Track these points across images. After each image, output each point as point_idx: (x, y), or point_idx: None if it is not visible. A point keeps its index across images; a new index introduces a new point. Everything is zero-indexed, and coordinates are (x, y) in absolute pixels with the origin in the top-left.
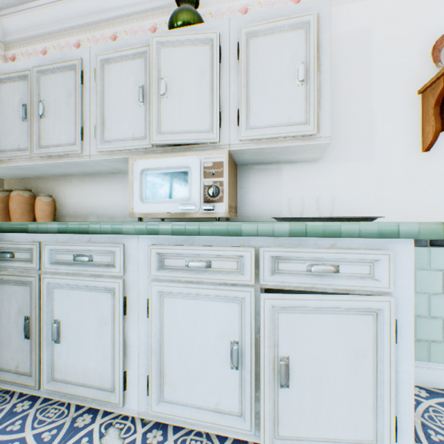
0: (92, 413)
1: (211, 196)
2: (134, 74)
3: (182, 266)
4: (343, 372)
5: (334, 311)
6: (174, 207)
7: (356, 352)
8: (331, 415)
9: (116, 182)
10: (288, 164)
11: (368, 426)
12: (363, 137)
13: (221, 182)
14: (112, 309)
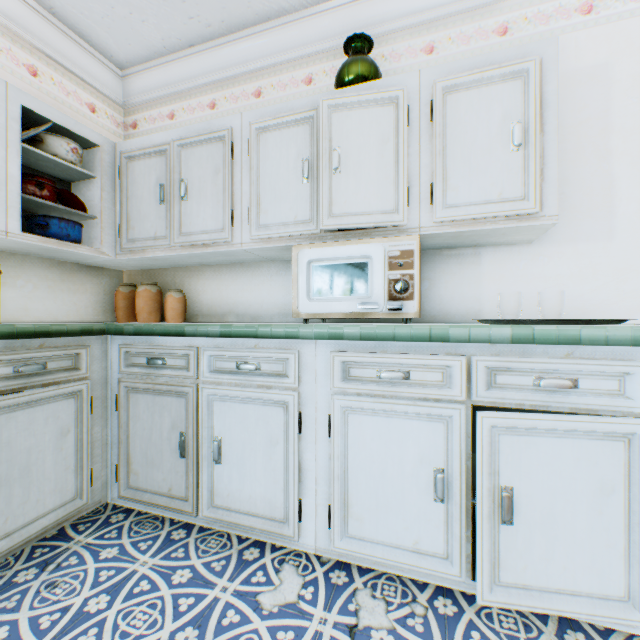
0: (259, 547)
1: (397, 293)
2: (297, 144)
3: (372, 377)
4: (583, 510)
5: (572, 435)
6: (350, 305)
7: (601, 487)
8: (568, 562)
9: (261, 274)
10: (490, 247)
11: (617, 578)
12: (599, 210)
13: (411, 275)
14: (284, 426)
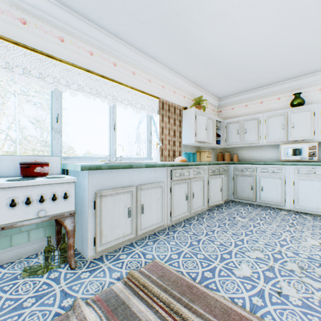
0: (273, 209)
1: (311, 155)
2: (279, 120)
3: (305, 173)
4: None
5: None
6: (296, 158)
7: None
8: None
9: (262, 149)
10: None
11: None
12: None
13: (315, 151)
14: (280, 183)
